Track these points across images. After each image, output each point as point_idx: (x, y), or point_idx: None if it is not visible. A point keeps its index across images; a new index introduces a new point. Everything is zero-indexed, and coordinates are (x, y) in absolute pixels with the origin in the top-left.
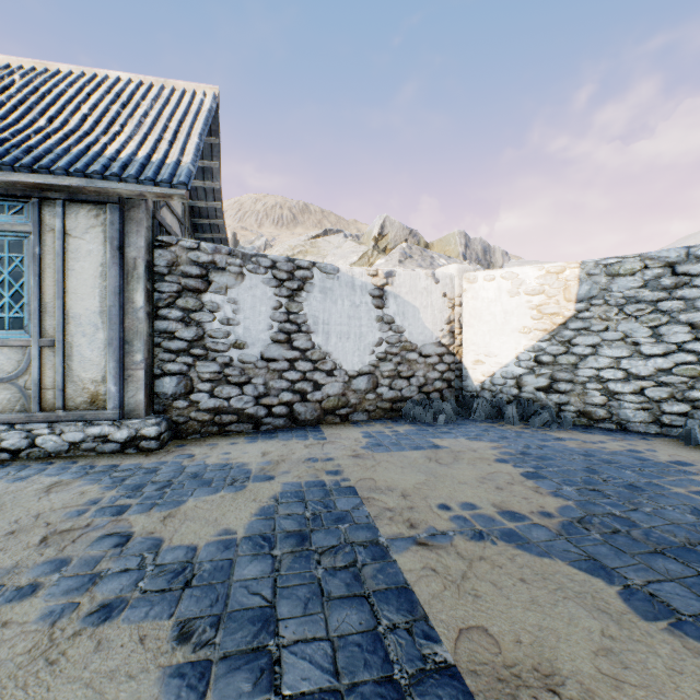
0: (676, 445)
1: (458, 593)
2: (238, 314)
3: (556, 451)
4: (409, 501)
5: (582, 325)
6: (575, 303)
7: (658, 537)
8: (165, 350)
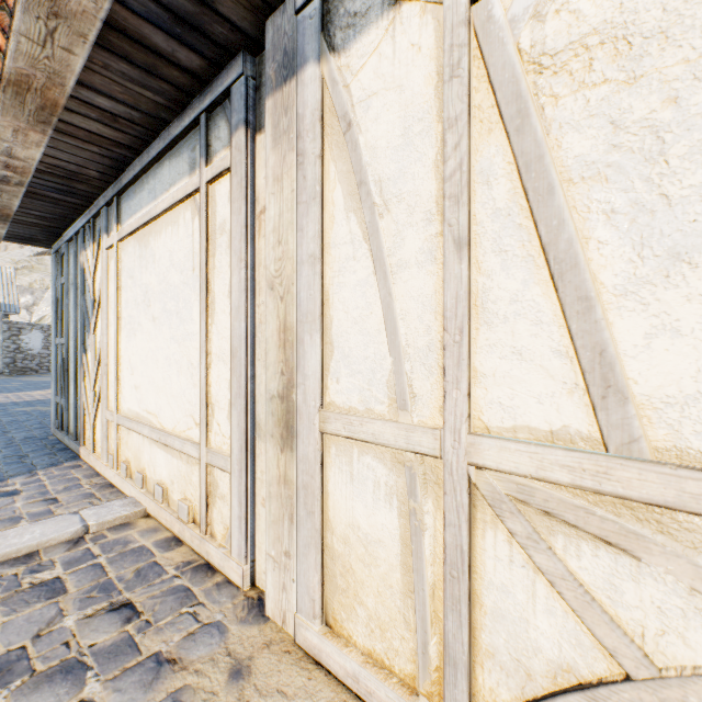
0: None
1: None
2: (31, 341)
3: None
4: None
5: None
6: None
7: None
8: (8, 351)
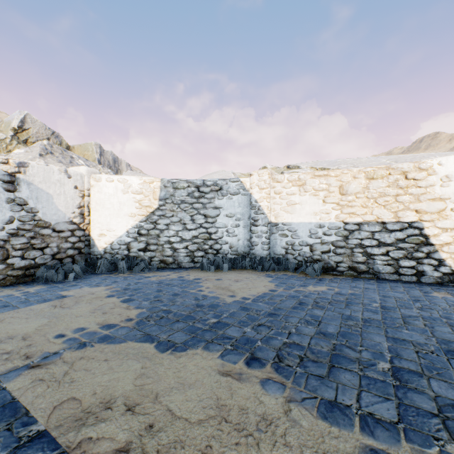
0: (198, 271)
1: (59, 386)
2: None
3: (145, 284)
4: (29, 341)
5: (162, 213)
6: (159, 201)
7: (179, 314)
8: None
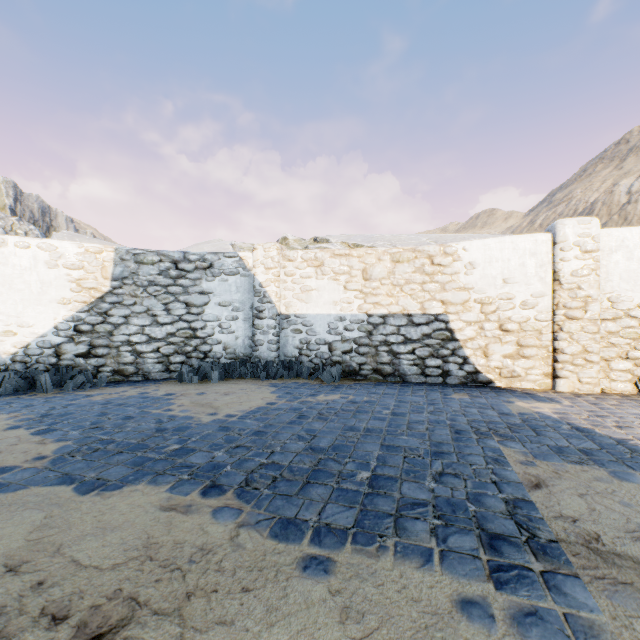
0: (174, 384)
1: None
2: None
3: (80, 406)
4: None
5: (117, 299)
6: (112, 281)
7: (126, 443)
8: None
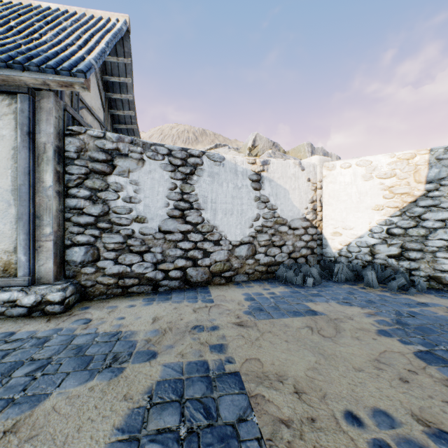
0: None
1: None
2: (139, 193)
3: (430, 320)
4: (306, 404)
5: (432, 202)
6: (425, 184)
7: None
8: (74, 224)
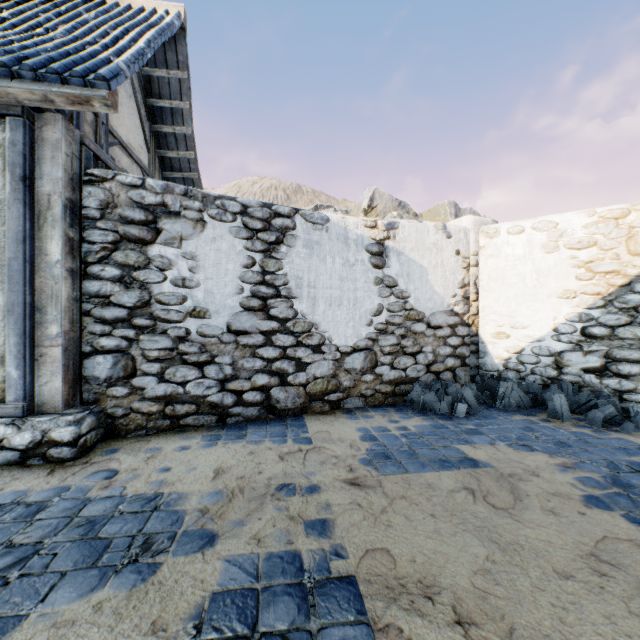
0: None
1: None
2: (197, 273)
3: None
4: None
5: None
6: None
7: None
8: (97, 320)
